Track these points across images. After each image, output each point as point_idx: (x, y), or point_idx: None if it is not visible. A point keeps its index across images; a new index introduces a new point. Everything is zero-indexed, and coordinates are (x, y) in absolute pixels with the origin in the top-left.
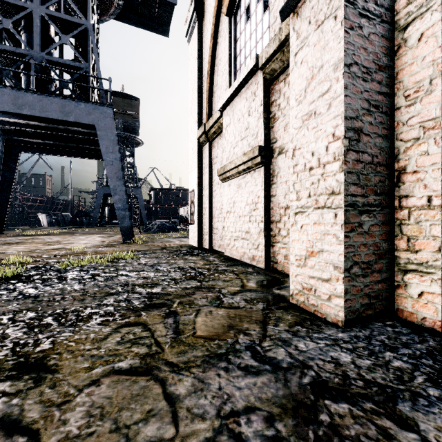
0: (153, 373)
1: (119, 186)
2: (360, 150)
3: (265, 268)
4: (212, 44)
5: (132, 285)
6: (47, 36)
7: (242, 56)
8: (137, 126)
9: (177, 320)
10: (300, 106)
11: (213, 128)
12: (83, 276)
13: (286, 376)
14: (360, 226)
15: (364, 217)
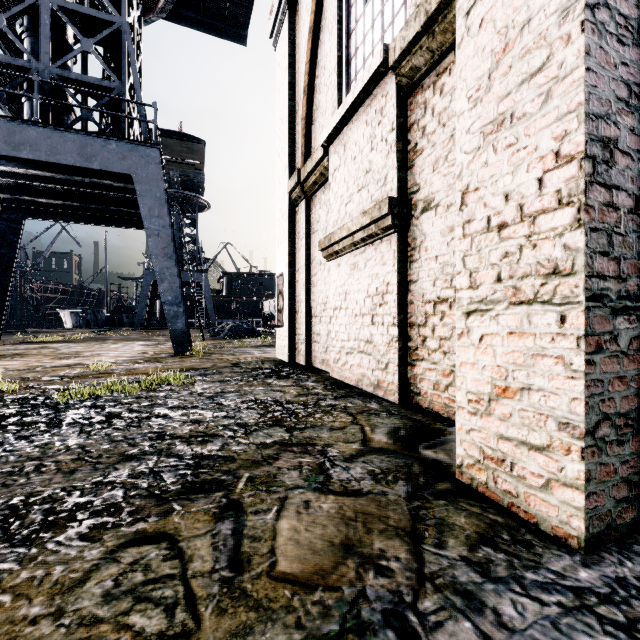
0: None
1: (169, 269)
2: (613, 185)
3: (399, 402)
4: (311, 44)
5: (171, 438)
6: (62, 41)
7: (359, 57)
8: (202, 181)
9: (240, 528)
10: (479, 108)
11: (312, 176)
12: (93, 418)
13: None
14: (614, 341)
15: (620, 323)
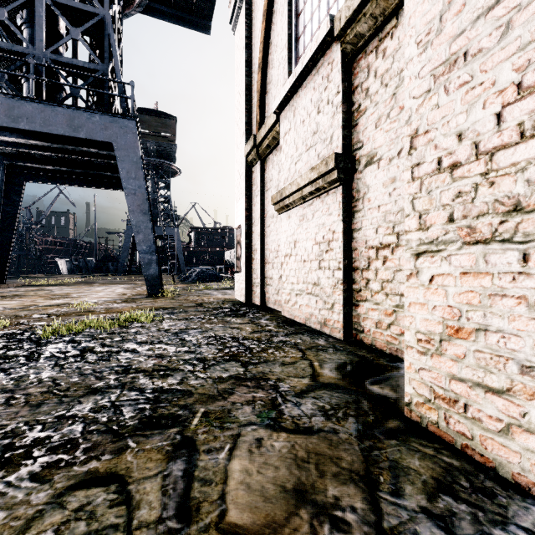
0: None
1: (144, 222)
2: None
3: (344, 339)
4: (264, 25)
5: (135, 371)
6: (55, 31)
7: (307, 34)
8: (173, 150)
9: (192, 468)
10: (429, 52)
11: (265, 140)
12: (68, 352)
13: None
14: None
15: None
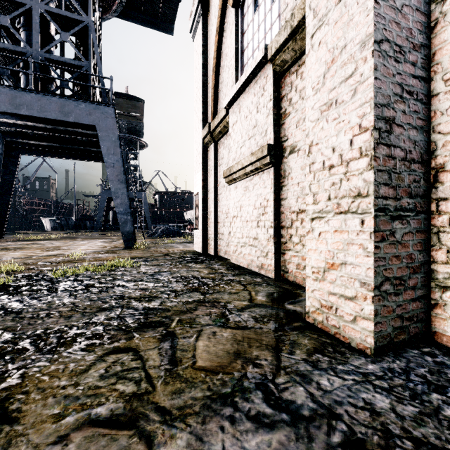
0: (139, 424)
1: (121, 189)
2: (391, 144)
3: (275, 278)
4: (217, 38)
5: (128, 298)
6: (47, 34)
7: (250, 49)
8: (142, 128)
9: (175, 345)
10: (318, 95)
11: (218, 128)
12: (76, 287)
13: (310, 431)
14: (392, 235)
15: (396, 224)
